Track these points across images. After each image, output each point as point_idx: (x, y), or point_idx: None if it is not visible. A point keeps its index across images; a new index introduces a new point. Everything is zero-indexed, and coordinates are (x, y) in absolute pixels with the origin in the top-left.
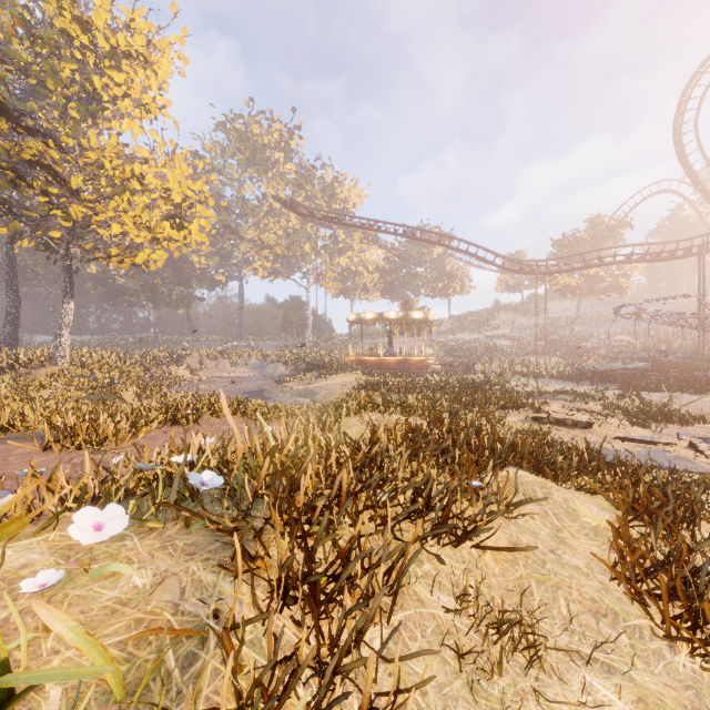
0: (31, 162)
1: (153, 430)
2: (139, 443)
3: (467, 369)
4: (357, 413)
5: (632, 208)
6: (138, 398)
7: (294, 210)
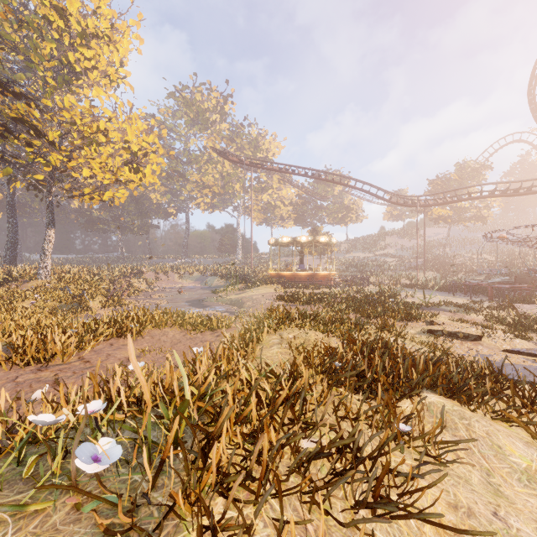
0: (16, 119)
1: (101, 343)
2: (84, 357)
3: (363, 282)
4: (277, 330)
5: (491, 154)
6: (102, 307)
7: (227, 158)
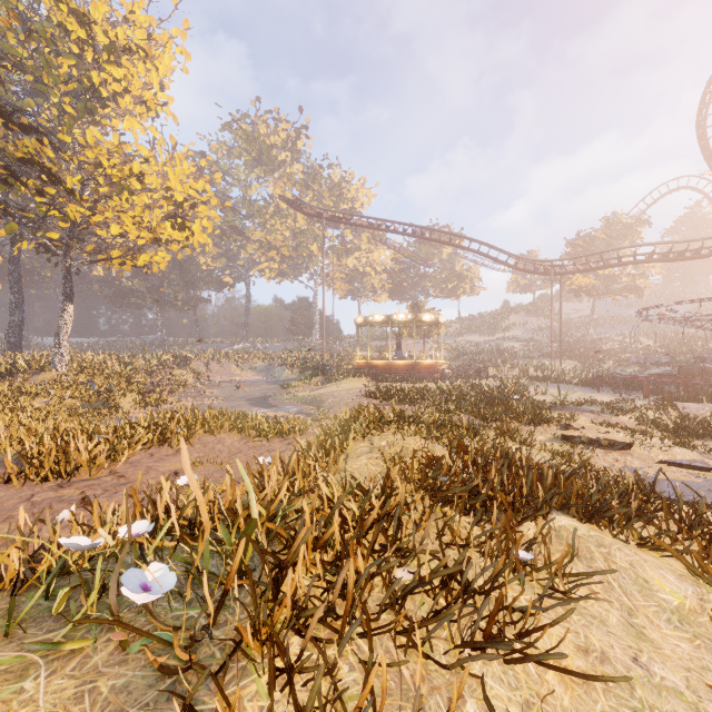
0: (24, 160)
1: (138, 452)
2: (117, 470)
3: (480, 374)
4: (366, 435)
5: (649, 205)
6: (136, 406)
7: (301, 210)
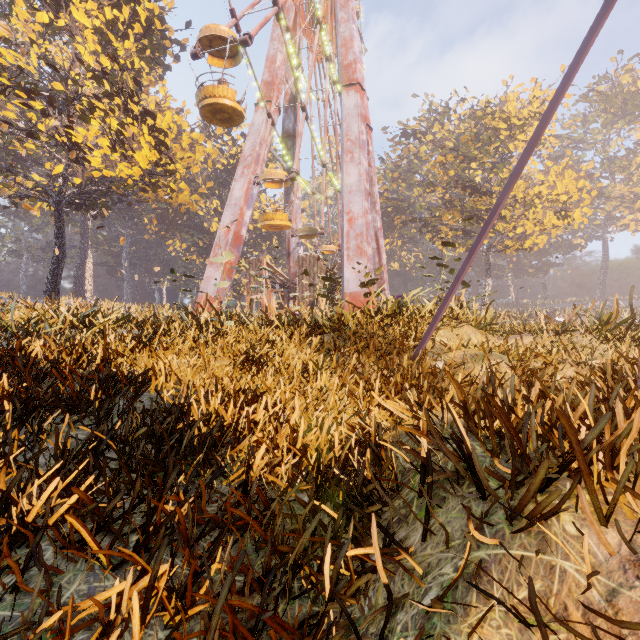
0: (486, 210)
1: None
2: None
3: None
4: None
5: None
6: None
7: None
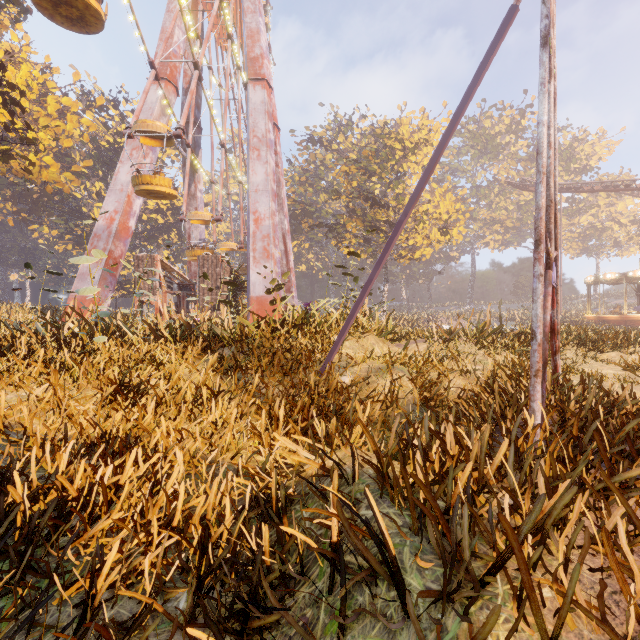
0: (384, 222)
1: None
2: None
3: None
4: None
5: None
6: None
7: (526, 189)
